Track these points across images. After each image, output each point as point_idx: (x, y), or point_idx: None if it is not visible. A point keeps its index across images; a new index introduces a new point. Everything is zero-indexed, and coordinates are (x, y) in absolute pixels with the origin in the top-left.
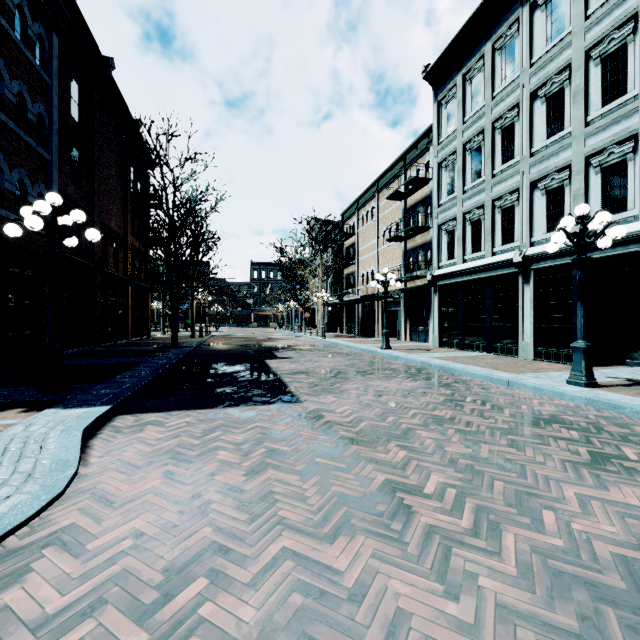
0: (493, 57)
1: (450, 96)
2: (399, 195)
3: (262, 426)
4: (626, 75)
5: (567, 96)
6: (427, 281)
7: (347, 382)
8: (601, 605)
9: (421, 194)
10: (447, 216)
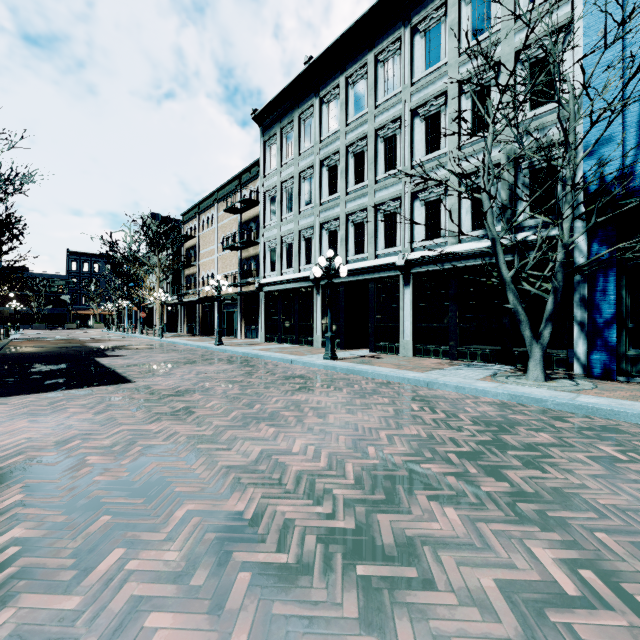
0: (300, 124)
1: (273, 141)
2: (235, 210)
3: (101, 396)
4: (364, 170)
5: (339, 171)
6: (256, 288)
7: (176, 369)
8: (255, 420)
9: (253, 212)
10: (270, 236)
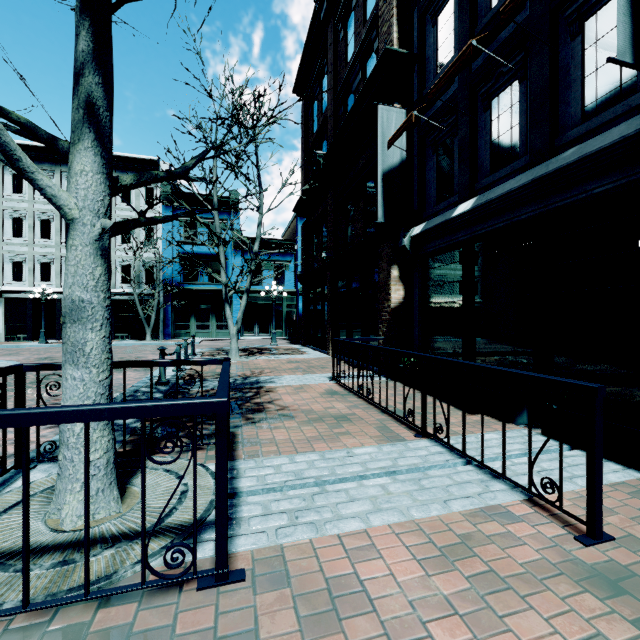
0: None
1: None
2: None
3: None
4: (51, 232)
5: (25, 224)
6: None
7: None
8: None
9: None
10: None
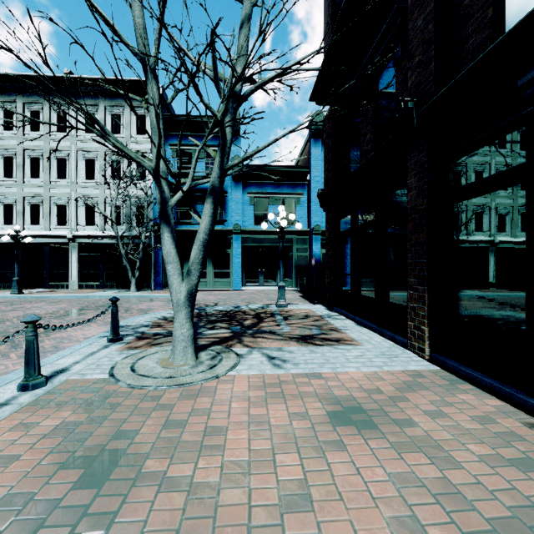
0: None
1: None
2: None
3: None
4: (40, 171)
5: (15, 163)
6: None
7: None
8: (5, 312)
9: None
10: None
